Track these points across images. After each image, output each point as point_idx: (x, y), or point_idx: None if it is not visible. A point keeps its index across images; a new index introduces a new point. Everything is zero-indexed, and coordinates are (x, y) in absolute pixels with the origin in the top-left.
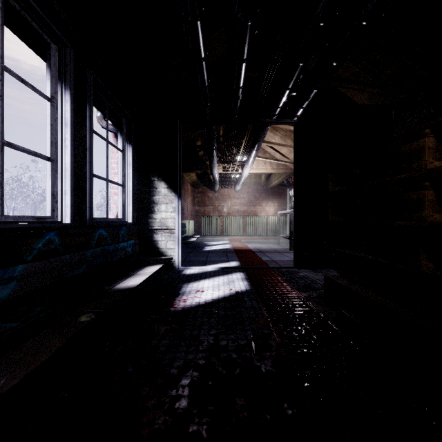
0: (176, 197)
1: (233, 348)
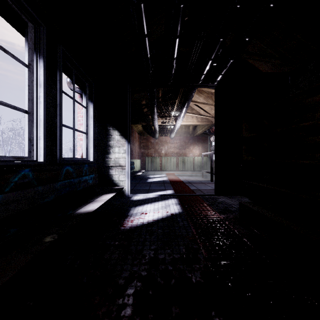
0: (126, 142)
1: (169, 261)
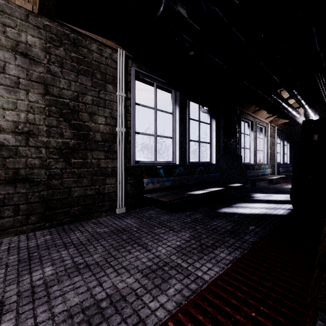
0: None
1: None
